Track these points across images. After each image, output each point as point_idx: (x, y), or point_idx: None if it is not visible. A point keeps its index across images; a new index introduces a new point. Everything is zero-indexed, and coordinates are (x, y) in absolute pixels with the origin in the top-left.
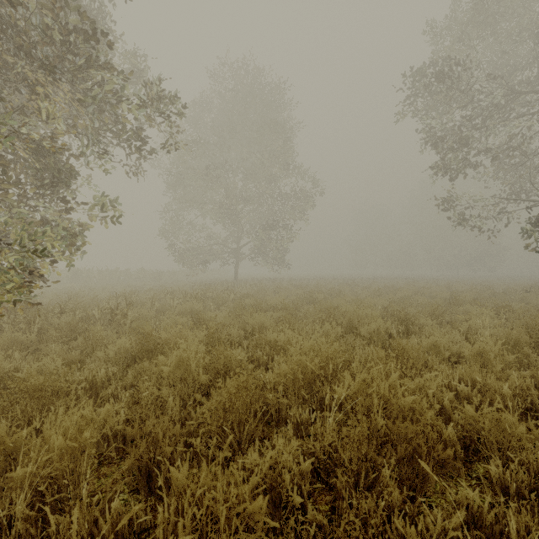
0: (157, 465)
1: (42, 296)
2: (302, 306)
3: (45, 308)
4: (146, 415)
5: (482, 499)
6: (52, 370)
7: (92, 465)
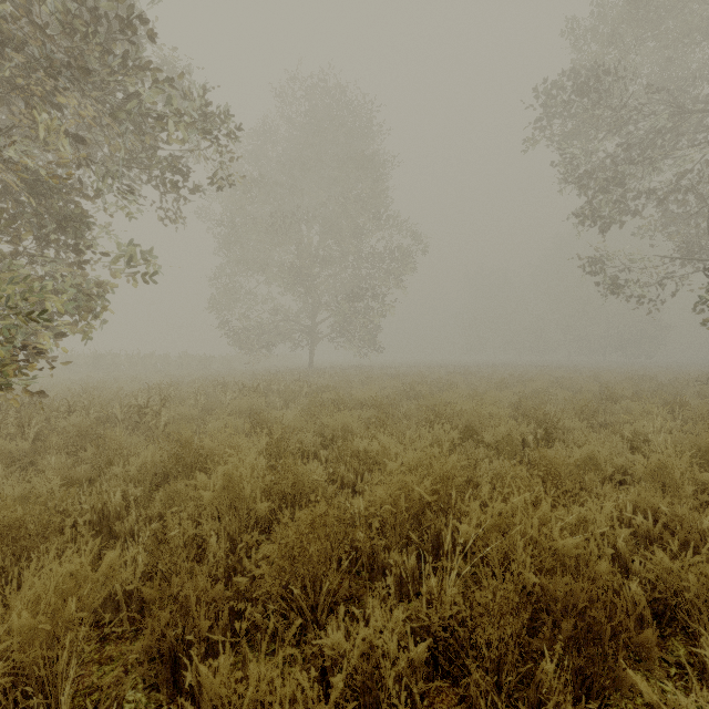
0: (188, 646)
1: (49, 389)
2: (401, 402)
3: (47, 405)
4: (176, 564)
5: (692, 702)
6: (45, 494)
7: (92, 641)
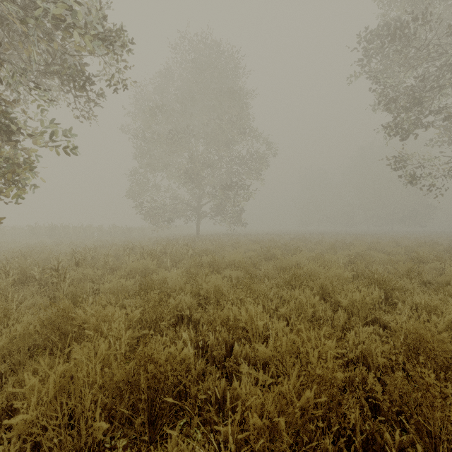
0: None
1: (8, 252)
2: (261, 262)
3: None
4: None
5: None
6: None
7: None
